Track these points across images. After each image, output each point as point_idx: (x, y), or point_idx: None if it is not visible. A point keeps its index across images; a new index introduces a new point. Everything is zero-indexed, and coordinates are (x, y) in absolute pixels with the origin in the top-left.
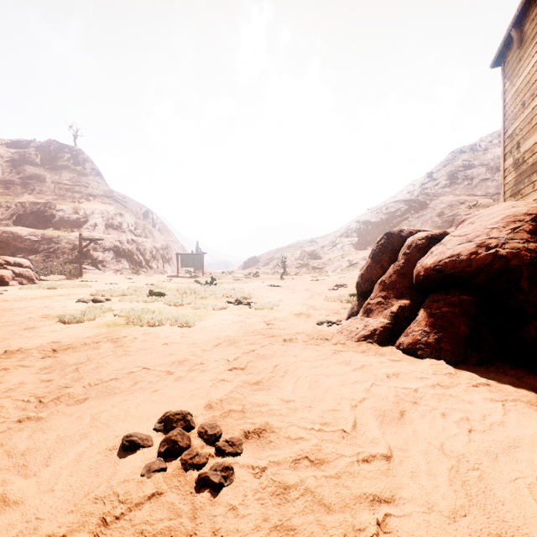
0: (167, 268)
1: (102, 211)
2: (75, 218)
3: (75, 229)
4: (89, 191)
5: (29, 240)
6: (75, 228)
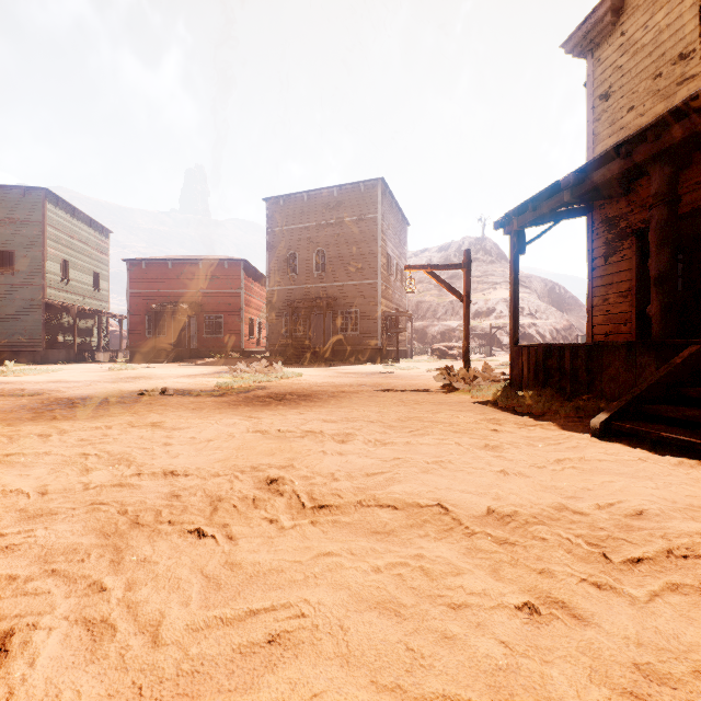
0: None
1: (506, 300)
2: (485, 309)
3: (486, 318)
4: (495, 280)
5: (458, 330)
6: (486, 317)
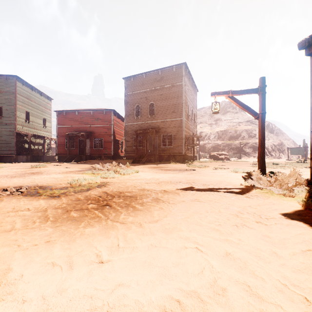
0: (281, 155)
1: (246, 130)
2: (235, 135)
3: (236, 139)
4: (239, 121)
5: (222, 145)
6: (236, 139)
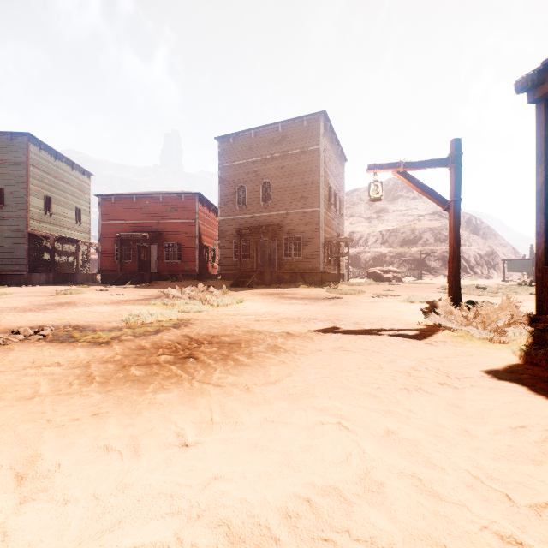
0: (491, 273)
1: (431, 229)
2: (412, 237)
3: (413, 245)
4: (418, 213)
5: (388, 256)
6: (413, 245)
